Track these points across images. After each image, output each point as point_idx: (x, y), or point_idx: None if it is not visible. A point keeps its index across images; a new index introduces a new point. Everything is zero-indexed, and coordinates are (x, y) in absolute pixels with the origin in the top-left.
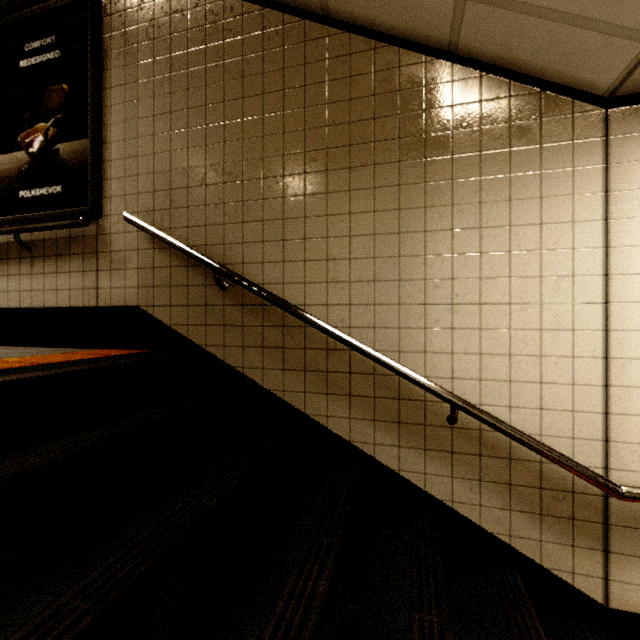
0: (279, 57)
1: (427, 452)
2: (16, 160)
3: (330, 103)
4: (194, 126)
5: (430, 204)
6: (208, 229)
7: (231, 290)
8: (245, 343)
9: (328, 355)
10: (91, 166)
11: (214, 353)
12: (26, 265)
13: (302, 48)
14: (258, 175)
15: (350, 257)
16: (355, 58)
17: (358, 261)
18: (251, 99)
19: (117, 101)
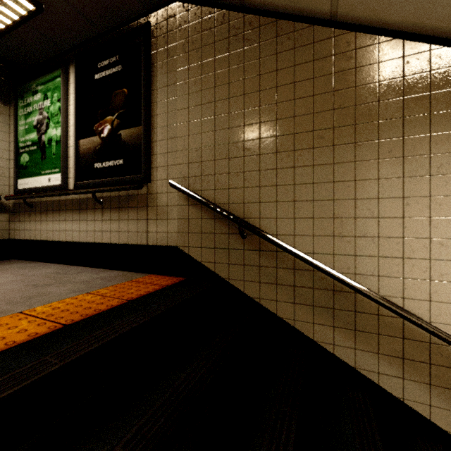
0: (290, 57)
1: (432, 387)
2: (92, 142)
3: (336, 90)
4: (220, 114)
5: (435, 173)
6: (231, 191)
7: (249, 238)
8: (261, 280)
9: (334, 295)
10: (144, 146)
11: (236, 285)
12: (98, 214)
13: (311, 48)
14: (272, 150)
15: (355, 216)
16: (360, 52)
17: (363, 220)
18: (266, 91)
19: (161, 98)
